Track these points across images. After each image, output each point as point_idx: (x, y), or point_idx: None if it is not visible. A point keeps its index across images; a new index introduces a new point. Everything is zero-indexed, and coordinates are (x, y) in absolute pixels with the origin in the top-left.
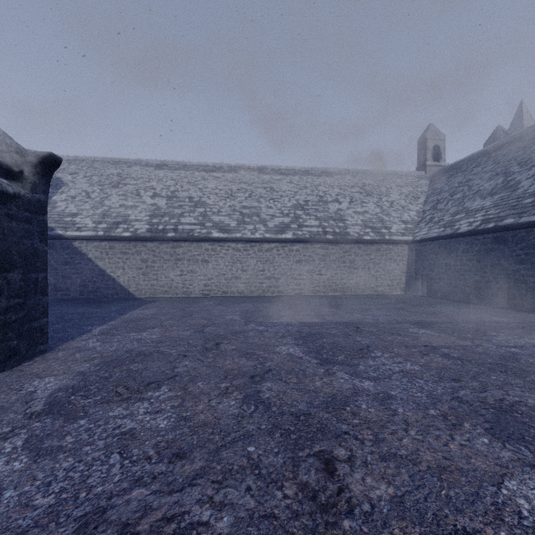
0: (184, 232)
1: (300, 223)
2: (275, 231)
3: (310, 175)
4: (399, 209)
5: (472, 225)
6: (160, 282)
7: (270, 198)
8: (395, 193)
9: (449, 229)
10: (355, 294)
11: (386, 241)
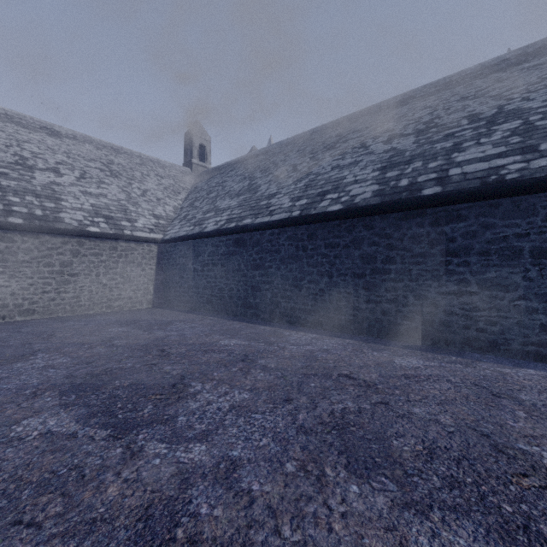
0: None
1: None
2: None
3: (14, 124)
4: (153, 200)
5: (218, 224)
6: None
7: None
8: (153, 182)
9: (198, 227)
10: (72, 315)
11: (126, 237)
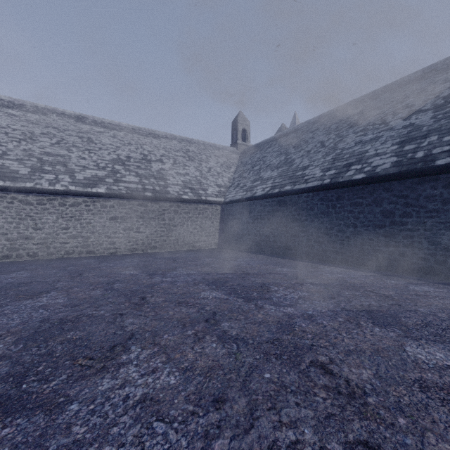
0: None
1: (117, 178)
2: (84, 183)
3: (137, 134)
4: (215, 174)
5: (265, 190)
6: None
7: (85, 148)
8: (213, 161)
9: (249, 193)
10: (175, 250)
11: (203, 201)
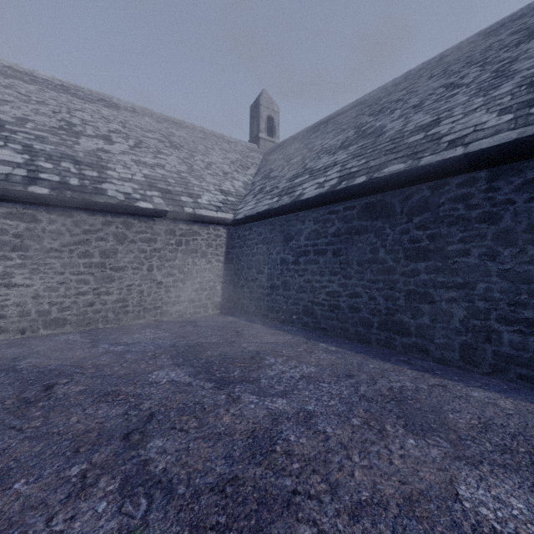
0: None
1: None
2: None
3: (69, 95)
4: (219, 174)
5: (325, 185)
6: None
7: None
8: (218, 155)
9: (287, 197)
10: (116, 326)
11: (186, 215)
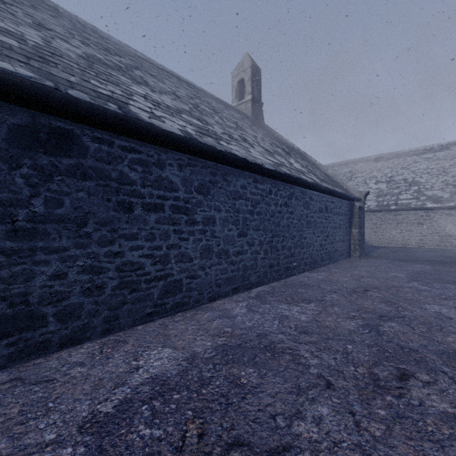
0: (402, 205)
1: None
2: None
3: None
4: None
5: None
6: (385, 237)
7: None
8: None
9: None
10: None
11: None
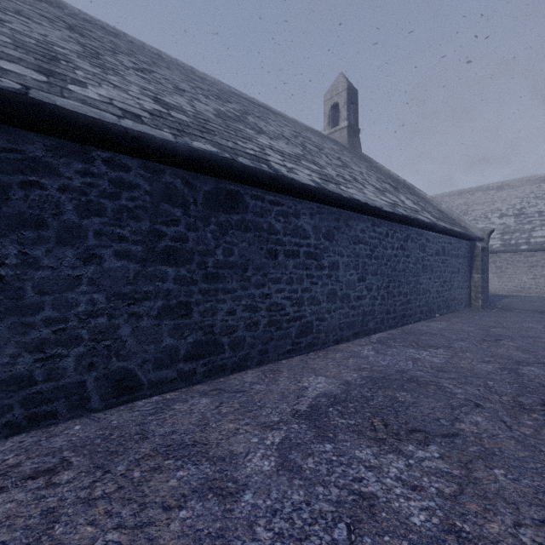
0: (537, 244)
1: None
2: None
3: None
4: None
5: None
6: (512, 284)
7: None
8: None
9: None
10: None
11: None
